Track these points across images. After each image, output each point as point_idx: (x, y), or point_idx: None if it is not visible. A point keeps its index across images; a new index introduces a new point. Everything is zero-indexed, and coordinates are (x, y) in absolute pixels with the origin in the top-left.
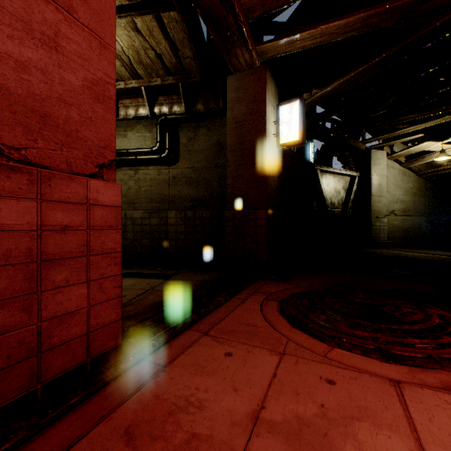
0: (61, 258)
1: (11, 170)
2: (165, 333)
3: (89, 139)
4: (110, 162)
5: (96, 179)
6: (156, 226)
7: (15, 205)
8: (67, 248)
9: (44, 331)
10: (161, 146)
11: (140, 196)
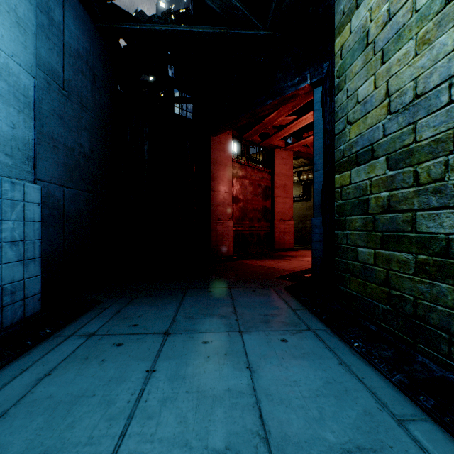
0: (286, 232)
1: (282, 221)
2: (301, 249)
3: (289, 214)
4: (292, 217)
5: (290, 220)
6: (301, 228)
7: (282, 225)
8: (287, 231)
9: (284, 241)
10: (303, 194)
11: (294, 215)
